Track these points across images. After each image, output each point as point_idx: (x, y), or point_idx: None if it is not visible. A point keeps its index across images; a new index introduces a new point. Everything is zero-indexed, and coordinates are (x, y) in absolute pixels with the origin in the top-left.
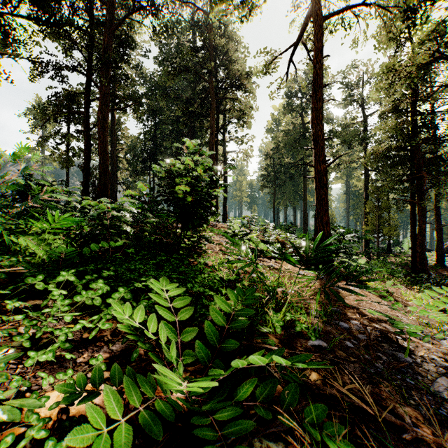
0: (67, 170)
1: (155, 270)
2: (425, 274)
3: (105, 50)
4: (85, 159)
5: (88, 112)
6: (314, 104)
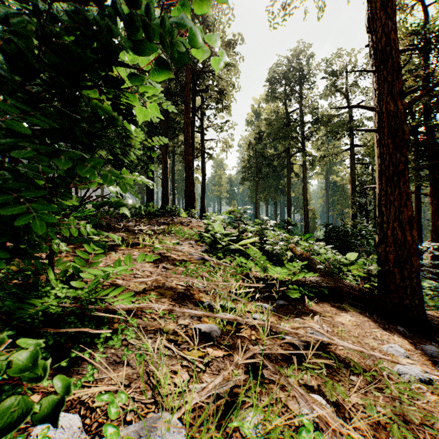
0: None
1: None
2: None
3: None
4: None
5: None
6: None
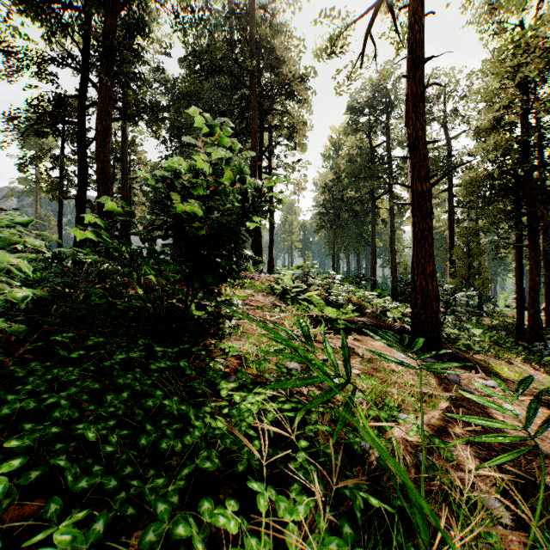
0: (60, 203)
1: (76, 409)
2: (541, 343)
3: (106, 36)
4: (78, 186)
5: (83, 122)
6: (411, 88)
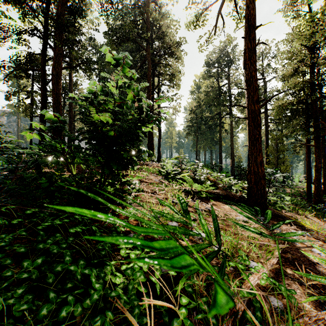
0: (31, 119)
1: None
2: (322, 204)
3: (58, 17)
4: (41, 109)
5: (44, 69)
6: (248, 45)
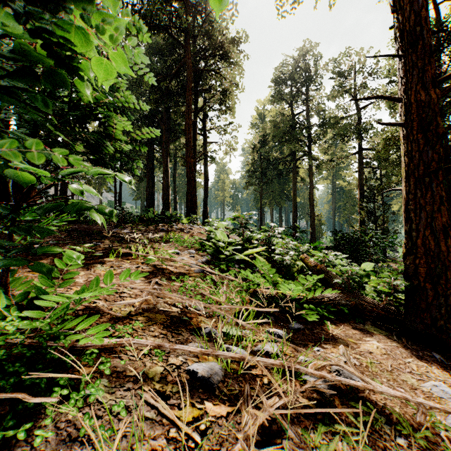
0: None
1: None
2: None
3: None
4: None
5: None
6: None
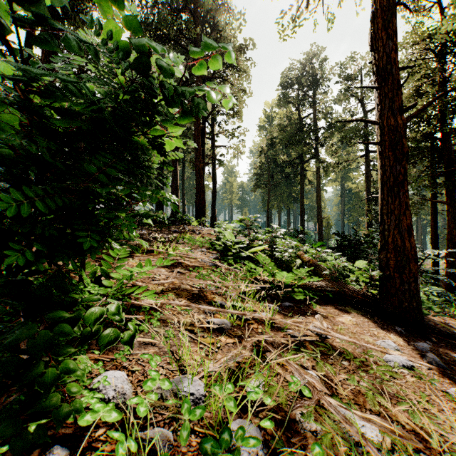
0: None
1: None
2: None
3: None
4: None
5: None
6: (381, 0)
